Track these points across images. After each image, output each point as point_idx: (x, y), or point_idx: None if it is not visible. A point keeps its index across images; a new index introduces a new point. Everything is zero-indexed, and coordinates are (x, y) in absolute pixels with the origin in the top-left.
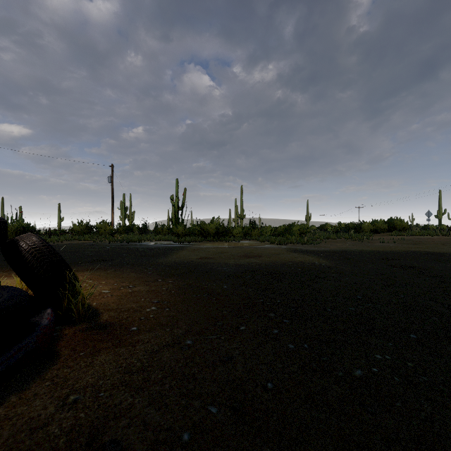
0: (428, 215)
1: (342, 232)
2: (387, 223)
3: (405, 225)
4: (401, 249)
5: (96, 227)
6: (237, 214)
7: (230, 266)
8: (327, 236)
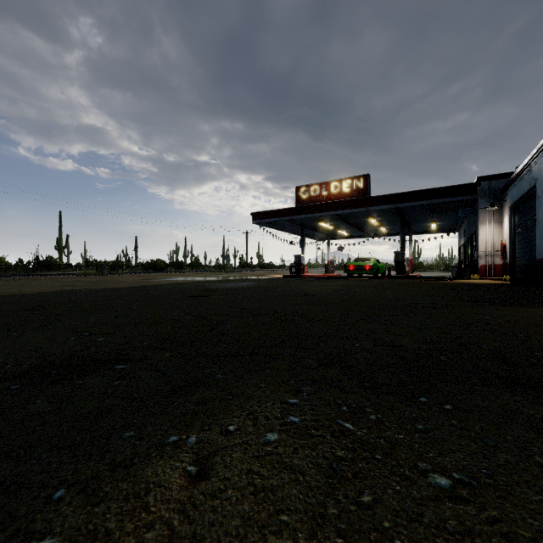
0: None
1: None
2: None
3: None
4: None
5: None
6: None
7: None
8: None
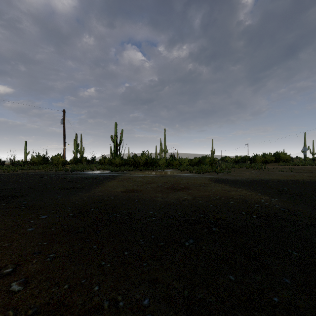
0: (304, 150)
1: (240, 162)
2: (274, 156)
3: (288, 157)
4: (309, 178)
5: (52, 159)
6: (161, 149)
7: (157, 207)
8: (232, 166)
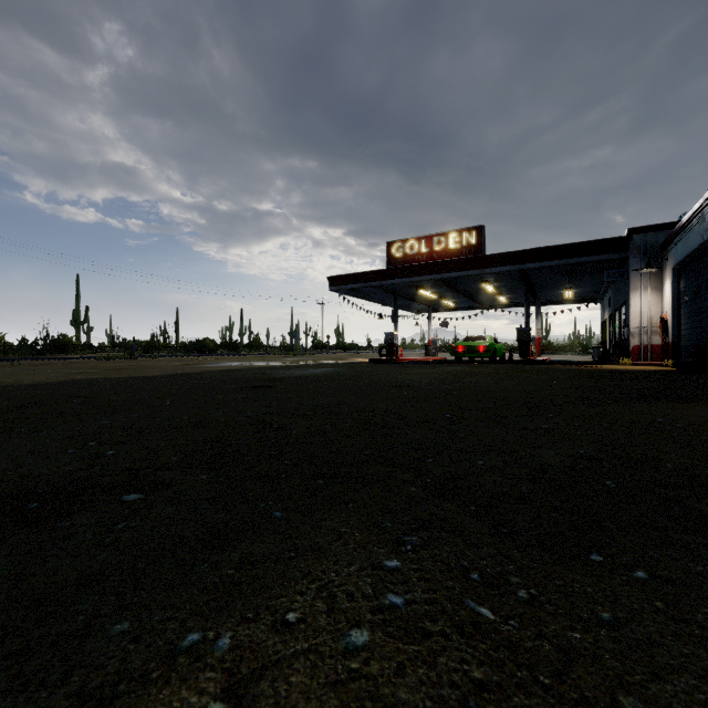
0: None
1: None
2: None
3: None
4: None
5: None
6: None
7: None
8: None
